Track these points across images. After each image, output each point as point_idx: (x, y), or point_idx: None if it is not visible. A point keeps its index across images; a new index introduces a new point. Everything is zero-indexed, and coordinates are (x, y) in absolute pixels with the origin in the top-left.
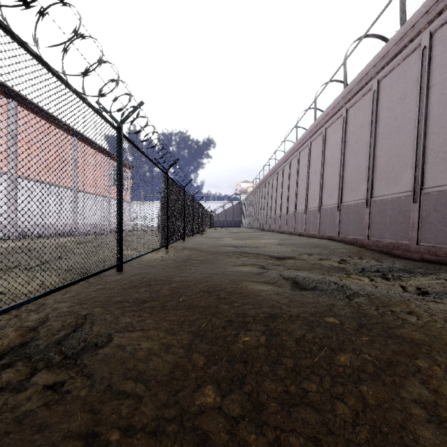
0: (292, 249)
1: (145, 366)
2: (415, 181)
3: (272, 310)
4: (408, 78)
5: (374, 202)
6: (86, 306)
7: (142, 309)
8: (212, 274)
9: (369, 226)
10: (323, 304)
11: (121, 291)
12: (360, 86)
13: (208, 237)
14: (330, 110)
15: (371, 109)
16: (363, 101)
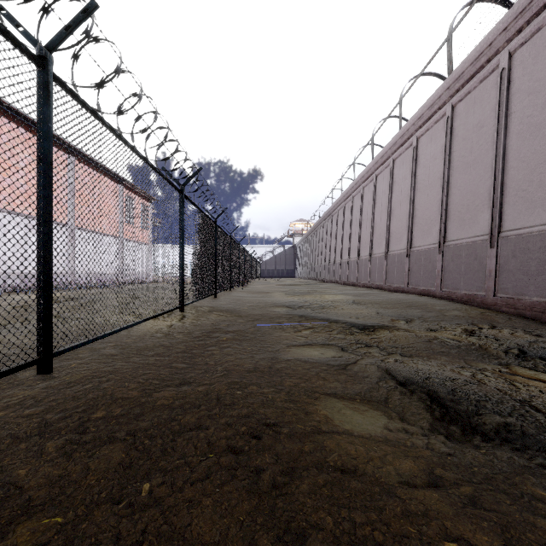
0: (377, 311)
1: None
2: None
3: None
4: None
5: (505, 238)
6: None
7: None
8: (249, 372)
9: (497, 276)
10: None
11: None
12: (476, 67)
13: (251, 291)
14: (426, 109)
15: (497, 97)
16: (482, 89)
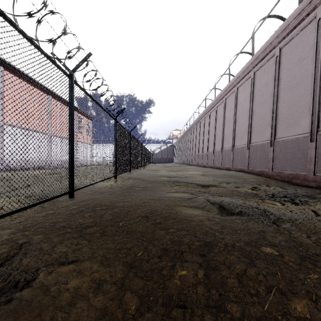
0: (213, 179)
1: (65, 317)
2: (312, 125)
3: (206, 237)
4: (305, 44)
5: (277, 142)
6: (27, 233)
7: (82, 236)
8: (150, 199)
9: (273, 161)
10: (255, 231)
11: (68, 216)
12: (265, 54)
13: (149, 169)
14: (241, 73)
15: (274, 70)
16: (267, 65)
